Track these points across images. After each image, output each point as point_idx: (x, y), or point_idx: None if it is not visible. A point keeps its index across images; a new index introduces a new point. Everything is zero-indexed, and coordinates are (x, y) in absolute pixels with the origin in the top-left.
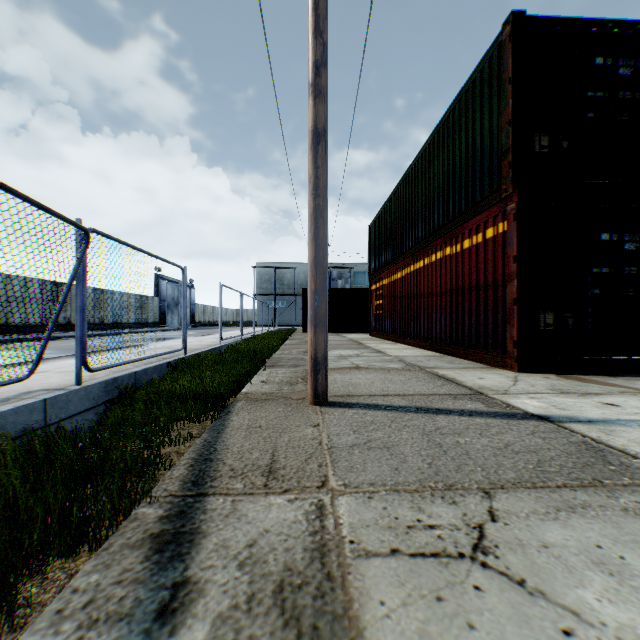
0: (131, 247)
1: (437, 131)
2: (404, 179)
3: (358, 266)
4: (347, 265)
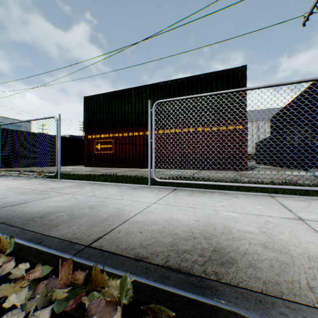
0: (264, 88)
1: (192, 78)
2: (151, 86)
3: None
4: None
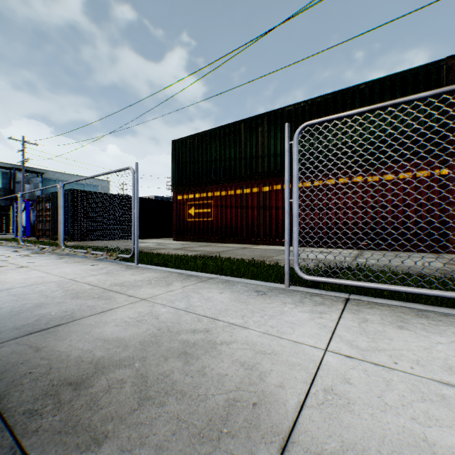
0: None
1: (343, 93)
2: (272, 114)
3: (48, 173)
4: (34, 169)
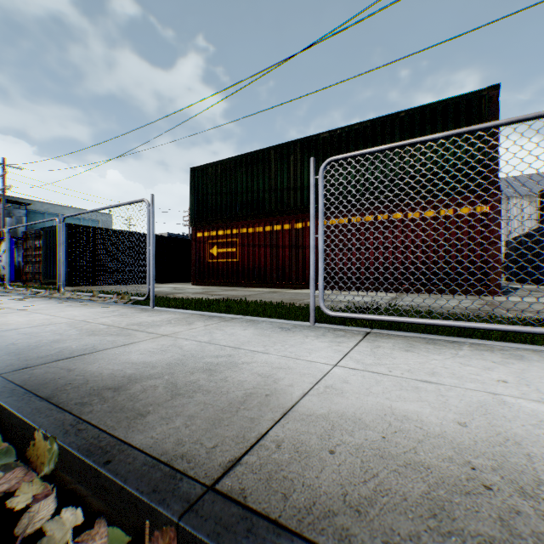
0: None
1: (382, 121)
2: (305, 142)
3: (35, 204)
4: (17, 199)
